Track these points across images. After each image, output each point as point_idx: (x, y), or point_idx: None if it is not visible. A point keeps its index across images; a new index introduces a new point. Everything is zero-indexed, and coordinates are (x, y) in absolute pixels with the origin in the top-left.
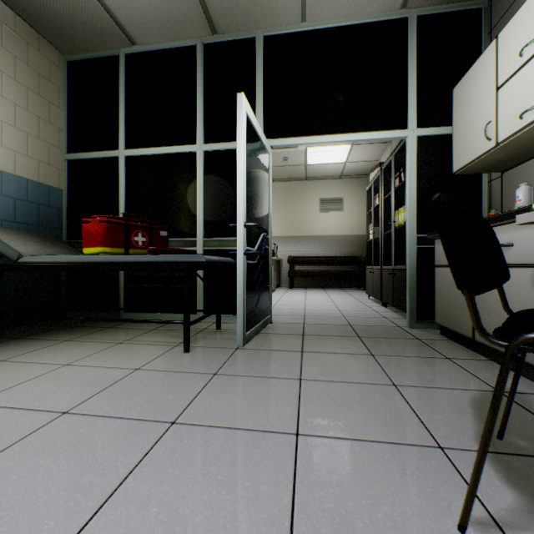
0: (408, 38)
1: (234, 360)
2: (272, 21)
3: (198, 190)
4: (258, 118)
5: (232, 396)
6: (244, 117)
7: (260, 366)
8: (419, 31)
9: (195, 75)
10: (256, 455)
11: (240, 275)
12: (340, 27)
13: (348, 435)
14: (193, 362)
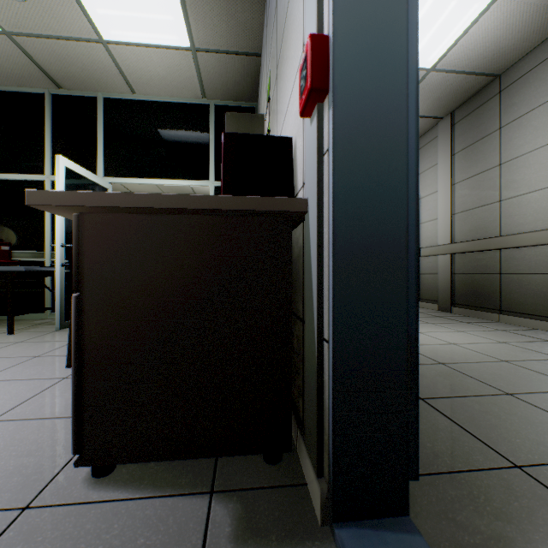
0: (209, 119)
1: (43, 336)
2: (108, 89)
3: (46, 212)
4: (99, 160)
5: (18, 349)
6: (63, 171)
7: (59, 337)
8: (217, 115)
9: (44, 118)
10: (4, 362)
11: (58, 280)
12: (163, 102)
13: (66, 355)
14: (9, 338)
